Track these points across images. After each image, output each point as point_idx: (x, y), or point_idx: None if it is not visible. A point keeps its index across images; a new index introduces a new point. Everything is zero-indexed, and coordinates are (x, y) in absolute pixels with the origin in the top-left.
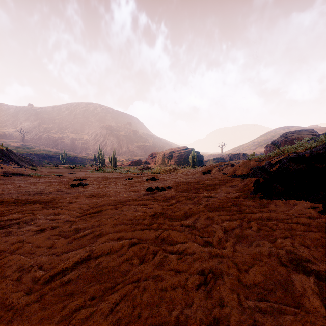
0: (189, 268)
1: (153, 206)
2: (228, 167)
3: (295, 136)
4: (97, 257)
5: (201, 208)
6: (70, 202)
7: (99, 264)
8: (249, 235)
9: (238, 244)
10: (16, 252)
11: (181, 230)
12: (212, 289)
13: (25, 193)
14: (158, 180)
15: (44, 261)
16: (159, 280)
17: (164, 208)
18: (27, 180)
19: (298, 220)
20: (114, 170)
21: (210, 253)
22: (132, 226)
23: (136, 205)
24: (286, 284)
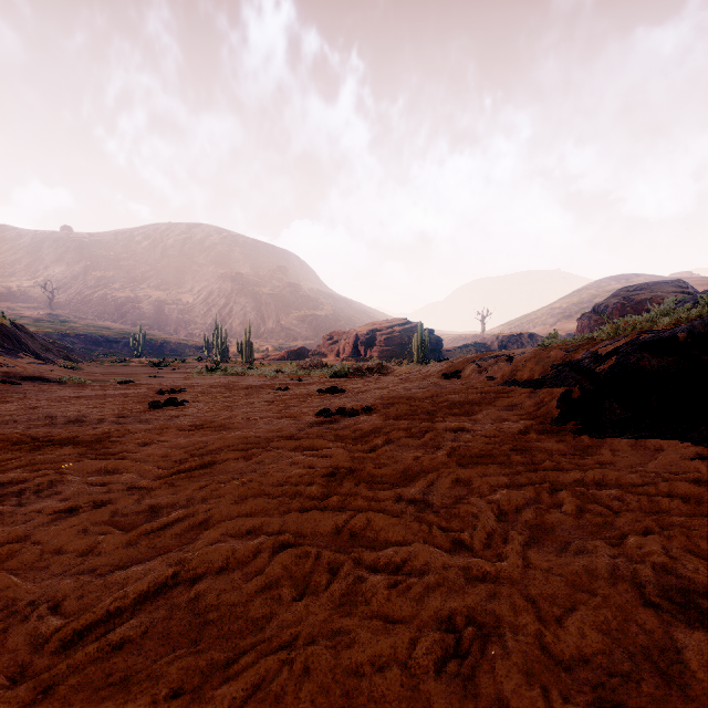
0: (417, 612)
1: (332, 453)
2: (500, 364)
3: (644, 295)
4: (194, 581)
5: (443, 457)
6: (144, 442)
7: (197, 599)
8: (557, 525)
9: (534, 548)
10: (3, 567)
11: (395, 511)
12: (476, 669)
13: (46, 422)
14: (343, 392)
15: (65, 591)
16: (343, 645)
17: (357, 456)
18: (56, 391)
19: (671, 489)
20: (249, 371)
21: (466, 572)
22: (281, 502)
23: (293, 450)
24: (664, 659)
